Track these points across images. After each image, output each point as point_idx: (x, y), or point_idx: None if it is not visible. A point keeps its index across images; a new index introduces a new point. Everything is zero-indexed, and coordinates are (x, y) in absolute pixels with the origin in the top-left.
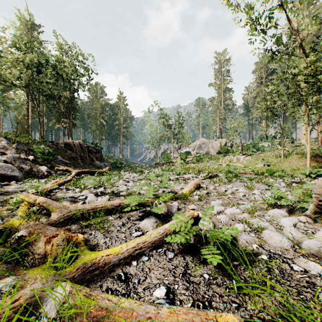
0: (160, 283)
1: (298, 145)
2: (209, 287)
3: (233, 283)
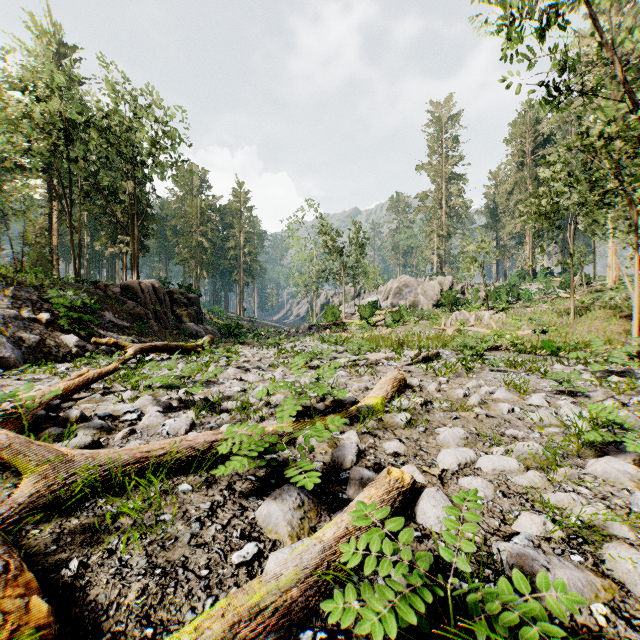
0: None
1: (600, 290)
2: None
3: None
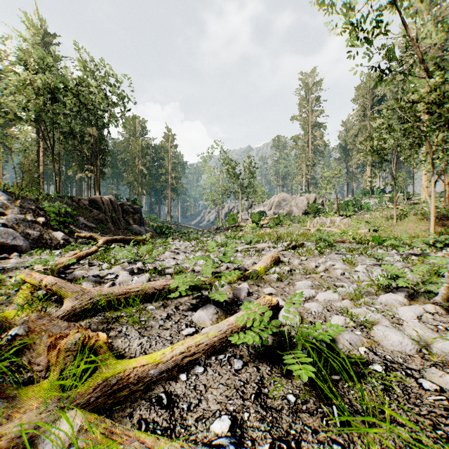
0: (221, 410)
1: (417, 202)
2: (296, 416)
3: (333, 410)
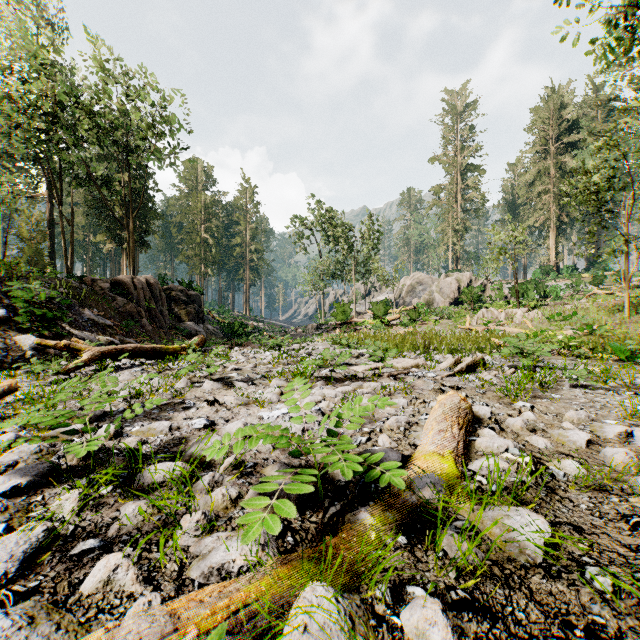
0: None
1: (639, 285)
2: None
3: None
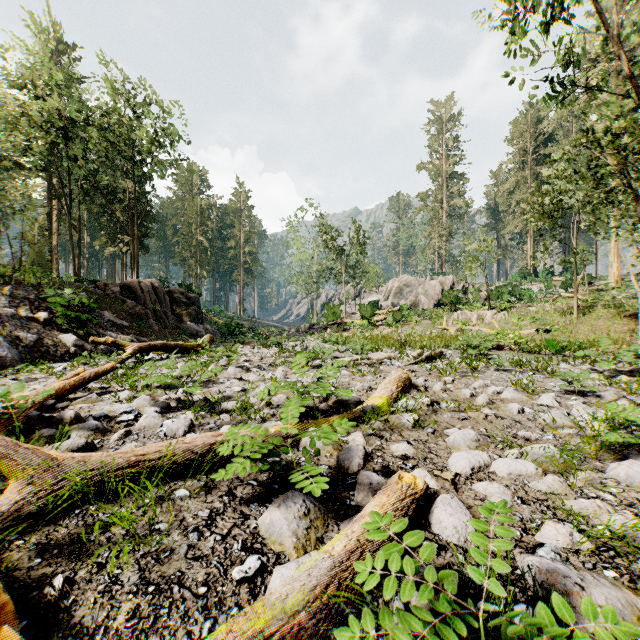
0: None
1: (602, 289)
2: None
3: None
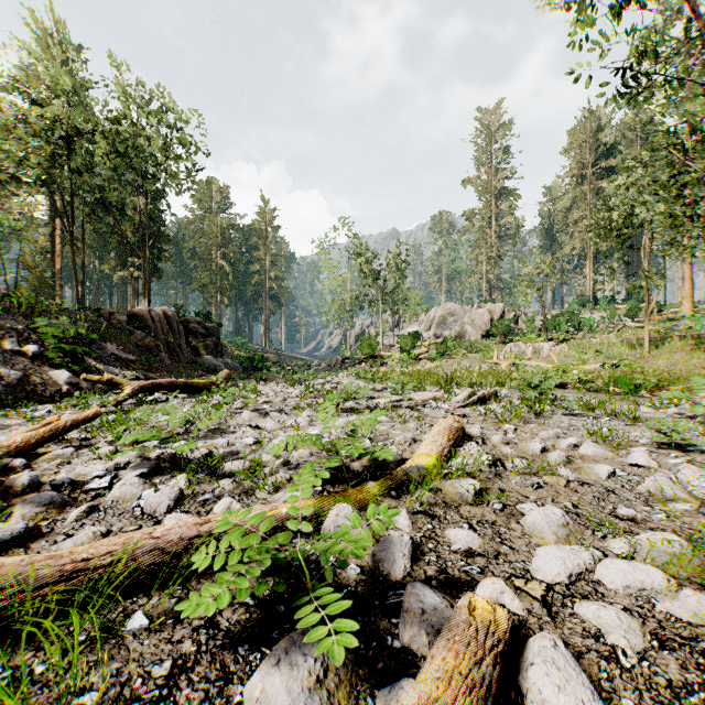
0: None
1: (673, 318)
2: None
3: None
